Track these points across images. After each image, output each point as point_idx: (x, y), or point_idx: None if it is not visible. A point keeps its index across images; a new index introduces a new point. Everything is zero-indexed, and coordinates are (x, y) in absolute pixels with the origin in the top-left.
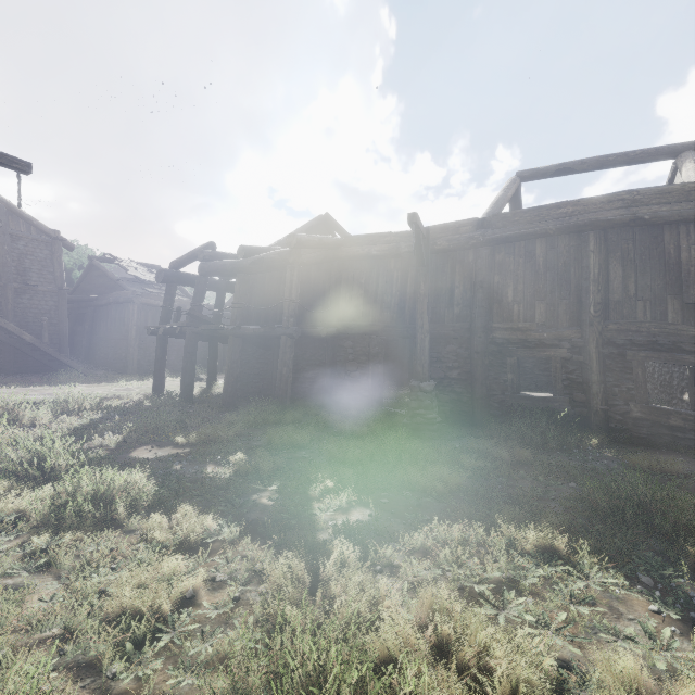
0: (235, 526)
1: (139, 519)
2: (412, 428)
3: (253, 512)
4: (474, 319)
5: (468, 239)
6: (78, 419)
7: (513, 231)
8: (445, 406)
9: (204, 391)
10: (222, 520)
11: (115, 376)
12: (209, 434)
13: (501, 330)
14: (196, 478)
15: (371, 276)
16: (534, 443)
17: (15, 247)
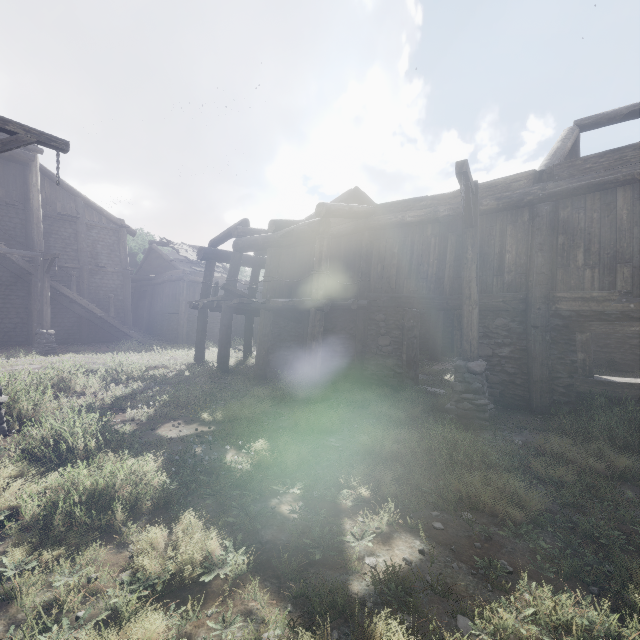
0: (243, 552)
1: (136, 528)
2: (457, 414)
3: (269, 527)
4: (530, 288)
5: (522, 195)
6: (123, 388)
7: (583, 181)
8: (494, 388)
9: (240, 362)
10: (229, 540)
11: (168, 345)
12: (235, 412)
13: (567, 300)
14: (213, 467)
15: (405, 244)
16: (630, 446)
17: (90, 234)
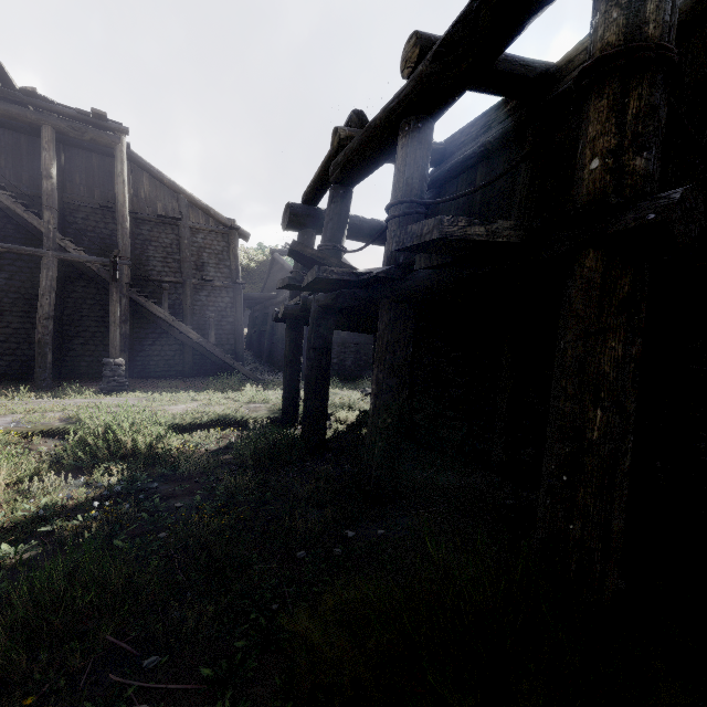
0: None
1: None
2: None
3: None
4: None
5: None
6: (30, 499)
7: None
8: None
9: (360, 420)
10: None
11: (280, 383)
12: None
13: None
14: None
15: None
16: None
17: (195, 240)
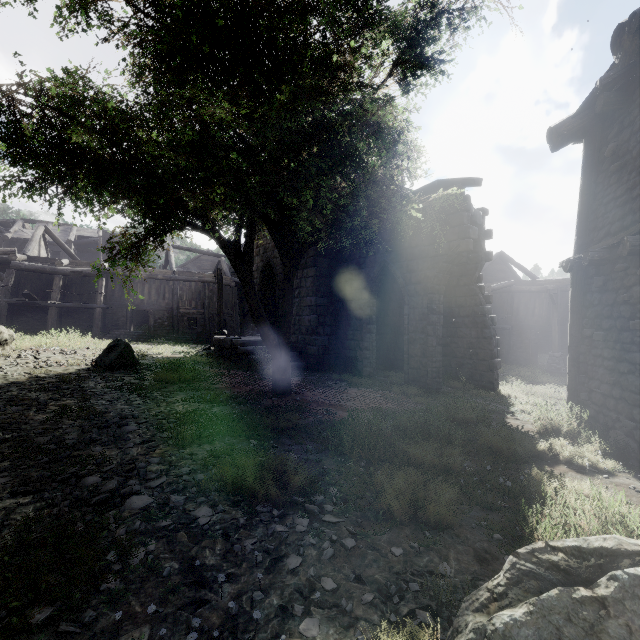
0: None
1: None
2: (549, 371)
3: None
4: None
5: None
6: None
7: None
8: None
9: None
10: None
11: None
12: None
13: None
14: None
15: (531, 301)
16: None
17: None
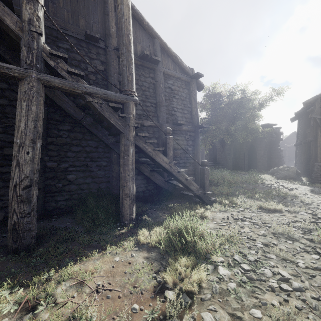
0: None
1: None
2: None
3: None
4: None
5: None
6: None
7: None
8: None
9: None
10: None
11: None
12: None
13: None
14: None
15: None
16: None
17: None
